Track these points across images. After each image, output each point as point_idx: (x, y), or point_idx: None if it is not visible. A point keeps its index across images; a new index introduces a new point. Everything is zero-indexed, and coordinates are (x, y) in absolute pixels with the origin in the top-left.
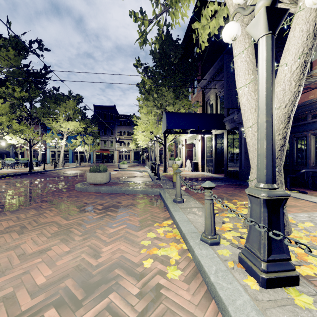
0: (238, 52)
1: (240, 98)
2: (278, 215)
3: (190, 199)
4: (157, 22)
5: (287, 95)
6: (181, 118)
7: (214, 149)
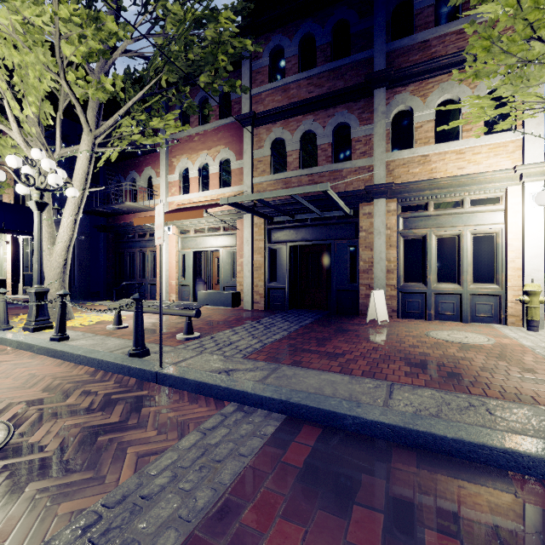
0: None
1: None
2: (44, 299)
3: None
4: None
5: (66, 235)
6: None
7: None
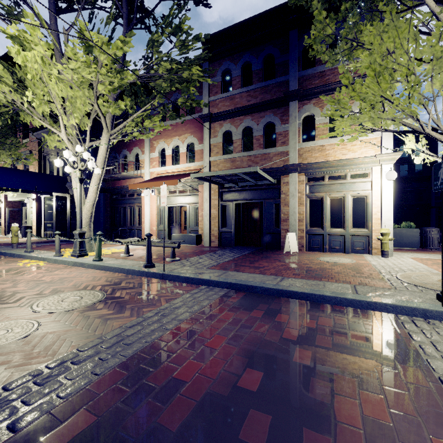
0: (73, 170)
1: (74, 193)
2: (83, 238)
3: (39, 251)
4: (6, 111)
5: (92, 198)
6: (12, 175)
7: (55, 212)
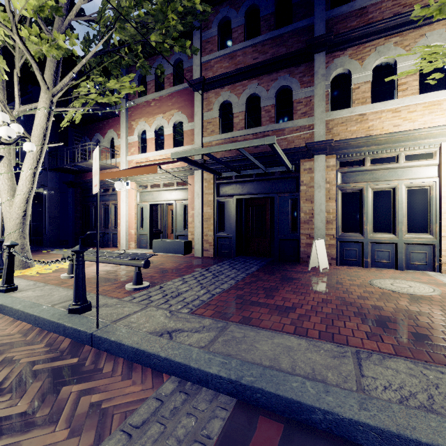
0: None
1: None
2: None
3: None
4: None
5: (25, 188)
6: None
7: None
